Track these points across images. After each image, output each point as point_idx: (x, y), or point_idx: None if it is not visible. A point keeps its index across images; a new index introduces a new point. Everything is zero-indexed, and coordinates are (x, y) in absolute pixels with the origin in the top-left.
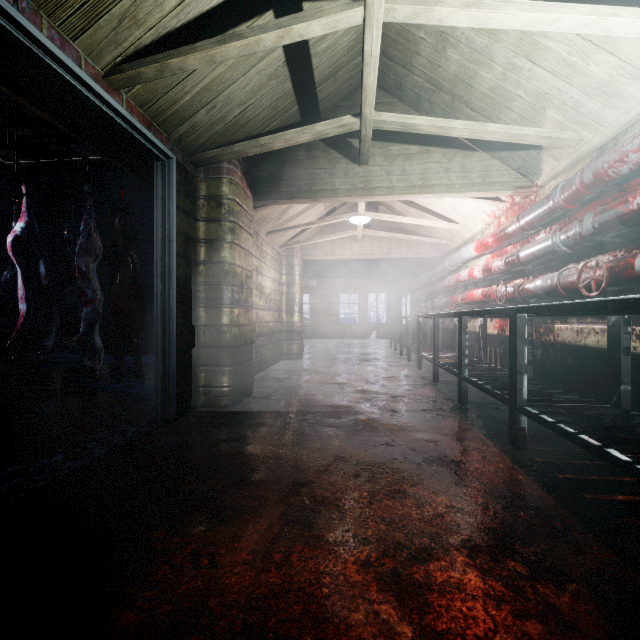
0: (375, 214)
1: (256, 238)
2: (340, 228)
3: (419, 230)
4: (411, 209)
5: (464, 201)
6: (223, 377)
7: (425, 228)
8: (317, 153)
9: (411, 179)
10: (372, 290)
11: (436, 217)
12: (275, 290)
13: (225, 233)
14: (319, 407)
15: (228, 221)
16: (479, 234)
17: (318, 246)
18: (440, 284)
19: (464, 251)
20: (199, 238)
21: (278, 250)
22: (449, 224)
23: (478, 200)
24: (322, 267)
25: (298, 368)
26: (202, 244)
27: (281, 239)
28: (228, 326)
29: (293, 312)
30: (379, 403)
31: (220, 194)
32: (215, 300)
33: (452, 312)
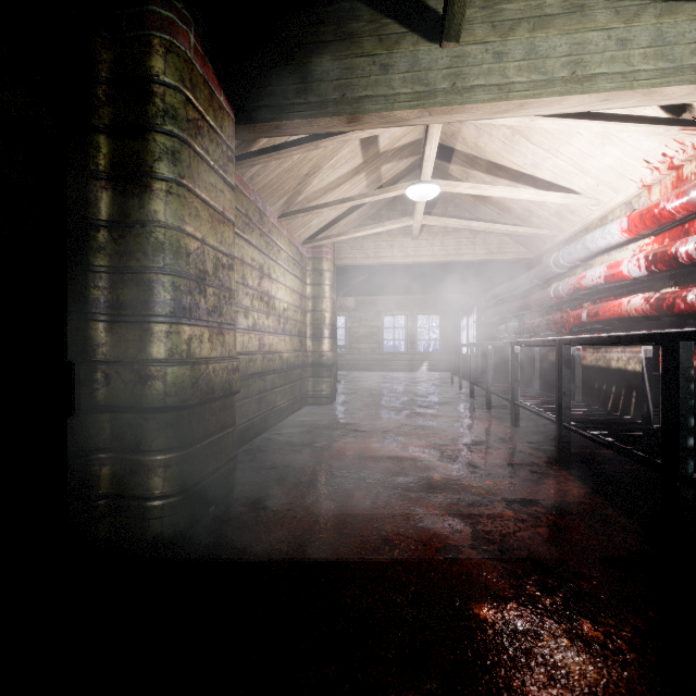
0: (447, 183)
1: (259, 219)
2: (388, 220)
3: (504, 218)
4: (497, 181)
5: (608, 145)
6: (150, 476)
7: (515, 213)
8: (357, 26)
9: (547, 66)
10: (422, 311)
11: (540, 189)
12: (294, 305)
13: (155, 158)
14: (362, 544)
15: (162, 132)
16: (620, 209)
17: (357, 245)
18: (536, 296)
19: (595, 237)
20: (98, 170)
21: (299, 248)
22: (567, 195)
23: (653, 129)
24: (361, 281)
25: (327, 422)
26: (106, 183)
27: (303, 231)
28: (160, 364)
29: (321, 337)
30: (491, 528)
31: (144, 72)
32: (133, 306)
33: (633, 334)
